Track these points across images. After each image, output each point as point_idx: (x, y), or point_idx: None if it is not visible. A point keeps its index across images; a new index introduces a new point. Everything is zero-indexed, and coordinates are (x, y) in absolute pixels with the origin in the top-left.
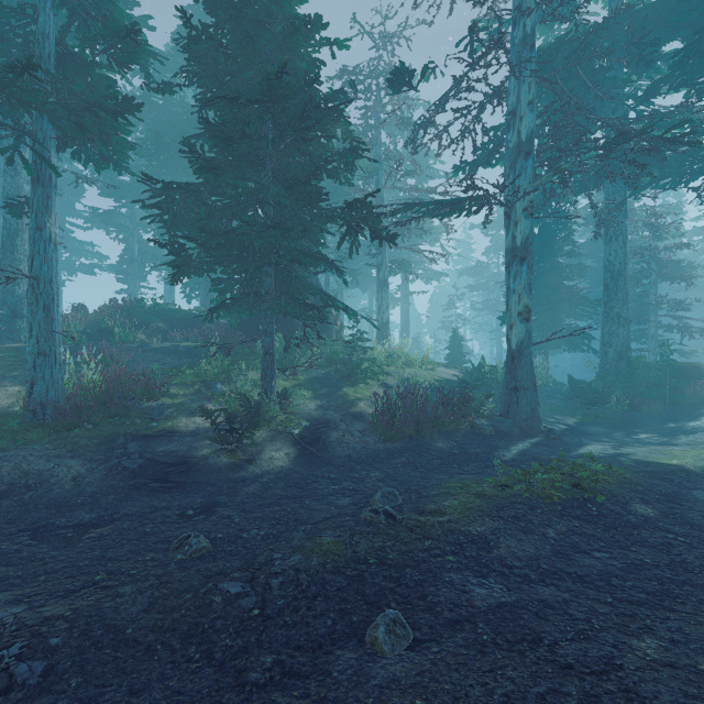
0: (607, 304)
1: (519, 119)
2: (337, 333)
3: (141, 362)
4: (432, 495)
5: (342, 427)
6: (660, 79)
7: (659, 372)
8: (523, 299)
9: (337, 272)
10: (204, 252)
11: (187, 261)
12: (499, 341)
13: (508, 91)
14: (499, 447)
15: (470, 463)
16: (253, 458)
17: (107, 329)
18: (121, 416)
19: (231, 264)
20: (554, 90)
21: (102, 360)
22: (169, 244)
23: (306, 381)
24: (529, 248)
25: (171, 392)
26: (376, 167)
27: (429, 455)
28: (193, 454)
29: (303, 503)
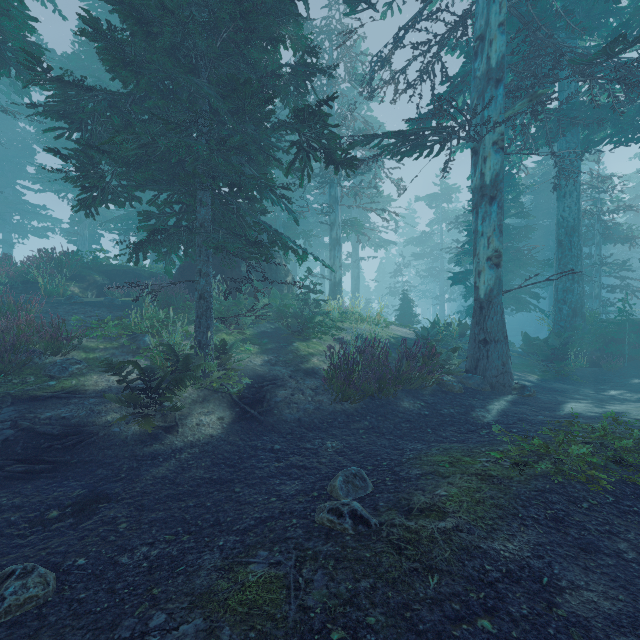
0: (561, 260)
1: (489, 43)
2: (288, 288)
3: (62, 314)
4: (415, 477)
5: (292, 385)
6: (622, 24)
7: (615, 328)
8: (492, 243)
9: (286, 208)
10: (130, 183)
11: (99, 181)
12: (443, 306)
13: (475, 15)
14: (475, 406)
15: (446, 427)
16: (175, 425)
17: (33, 281)
18: (7, 373)
19: (156, 188)
20: (523, 20)
21: (6, 308)
22: (73, 157)
23: (253, 335)
24: (500, 185)
25: (88, 345)
26: (329, 122)
27: (396, 418)
28: (91, 422)
29: (231, 491)
